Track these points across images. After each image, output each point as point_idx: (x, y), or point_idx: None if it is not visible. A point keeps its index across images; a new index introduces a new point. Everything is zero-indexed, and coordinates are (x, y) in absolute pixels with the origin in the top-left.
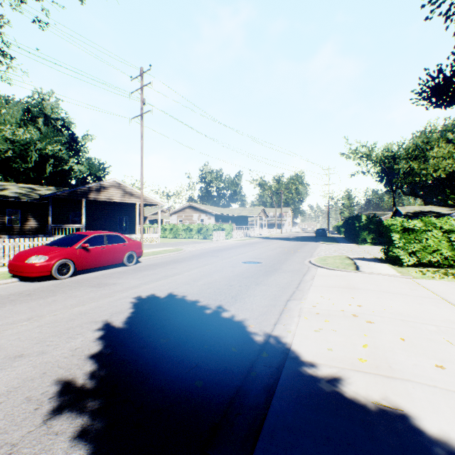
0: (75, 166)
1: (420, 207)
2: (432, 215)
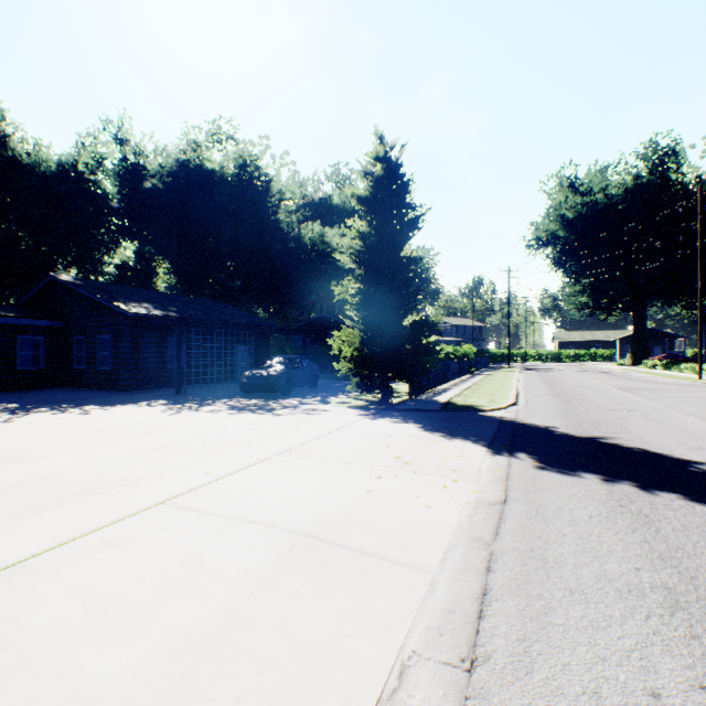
0: None
1: None
2: None
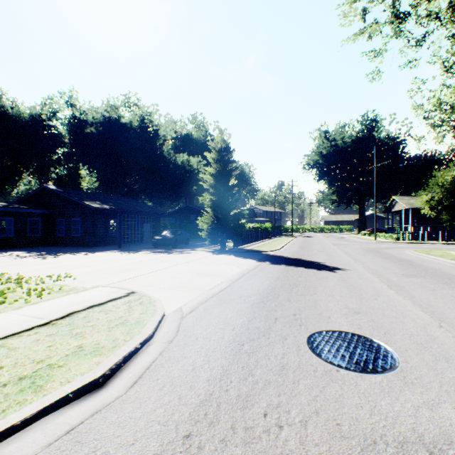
0: None
1: None
2: None
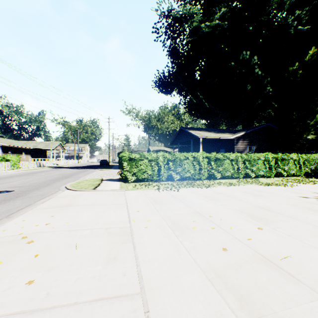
0: None
1: (159, 147)
2: (164, 152)
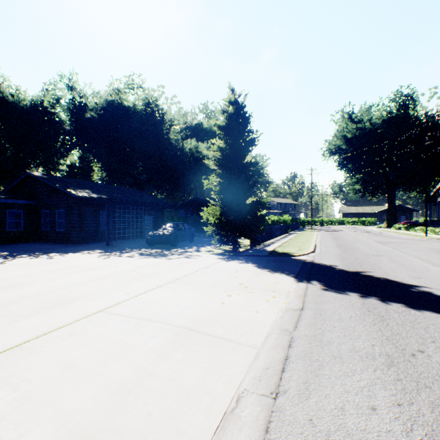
0: None
1: None
2: None
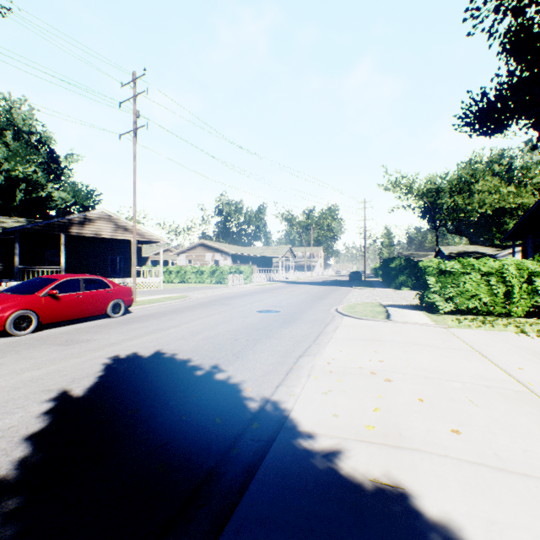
0: (55, 193)
1: (464, 247)
2: (477, 256)
